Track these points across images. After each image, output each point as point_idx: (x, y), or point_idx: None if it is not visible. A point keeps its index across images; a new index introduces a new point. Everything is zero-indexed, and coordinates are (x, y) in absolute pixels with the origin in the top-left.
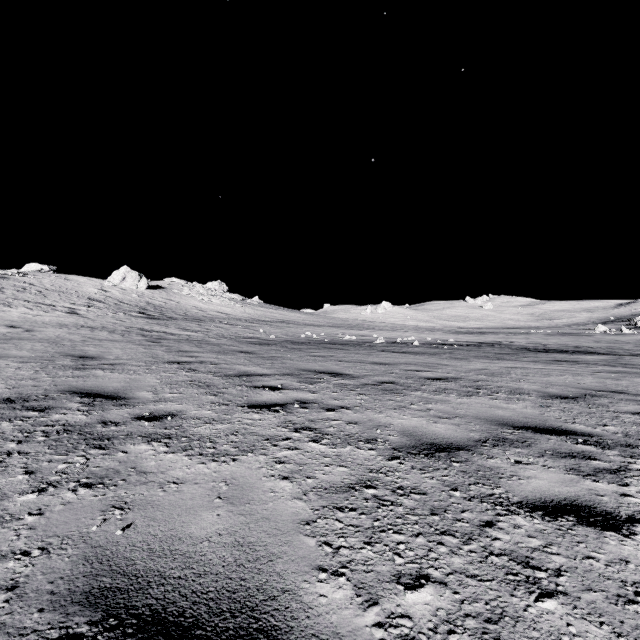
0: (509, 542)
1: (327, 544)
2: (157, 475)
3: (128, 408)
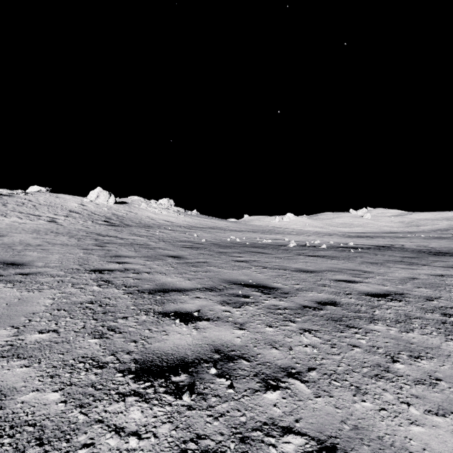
0: None
1: None
2: None
3: None
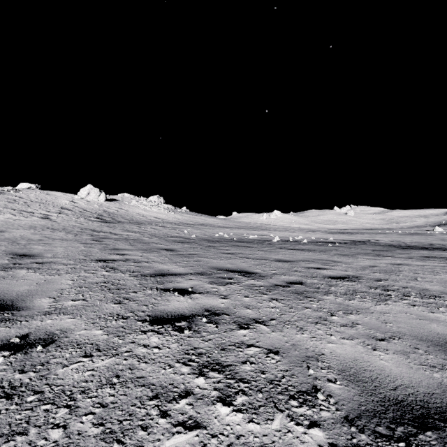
0: None
1: None
2: None
3: (5, 326)
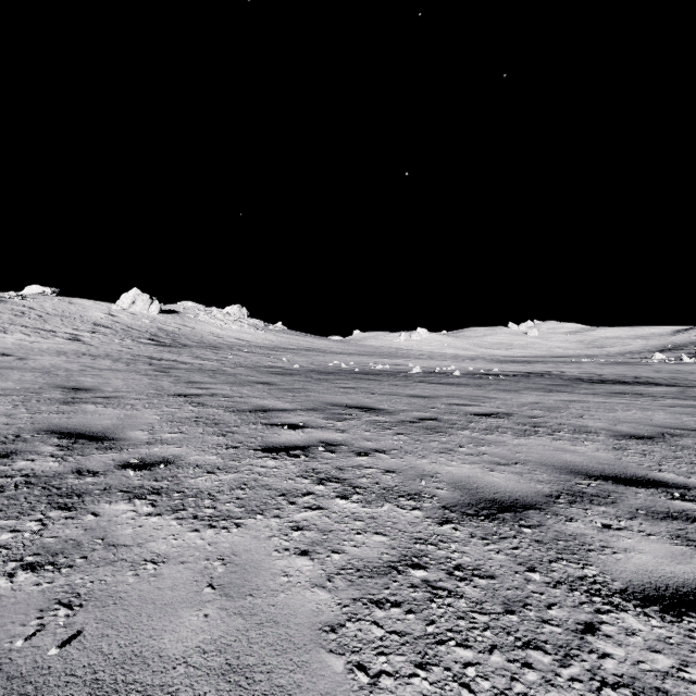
0: (625, 661)
1: (361, 668)
2: (131, 549)
3: (114, 452)
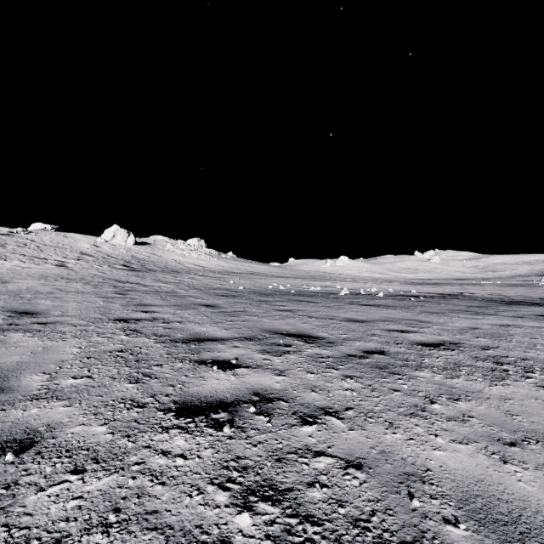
0: None
1: None
2: None
3: None
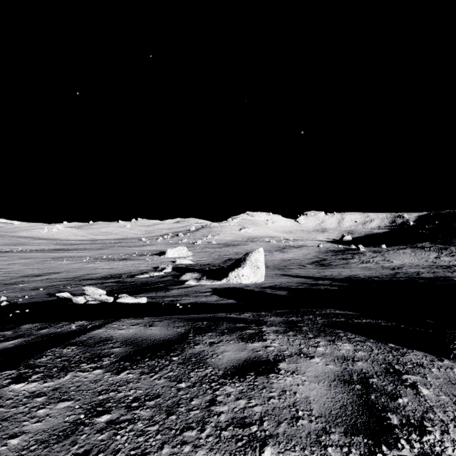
0: None
1: None
2: None
3: None
